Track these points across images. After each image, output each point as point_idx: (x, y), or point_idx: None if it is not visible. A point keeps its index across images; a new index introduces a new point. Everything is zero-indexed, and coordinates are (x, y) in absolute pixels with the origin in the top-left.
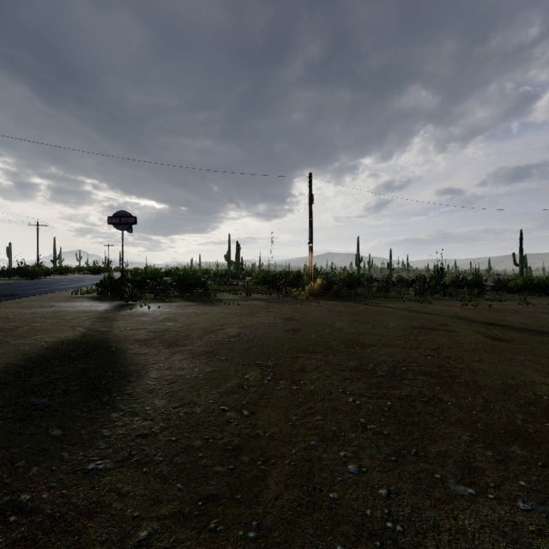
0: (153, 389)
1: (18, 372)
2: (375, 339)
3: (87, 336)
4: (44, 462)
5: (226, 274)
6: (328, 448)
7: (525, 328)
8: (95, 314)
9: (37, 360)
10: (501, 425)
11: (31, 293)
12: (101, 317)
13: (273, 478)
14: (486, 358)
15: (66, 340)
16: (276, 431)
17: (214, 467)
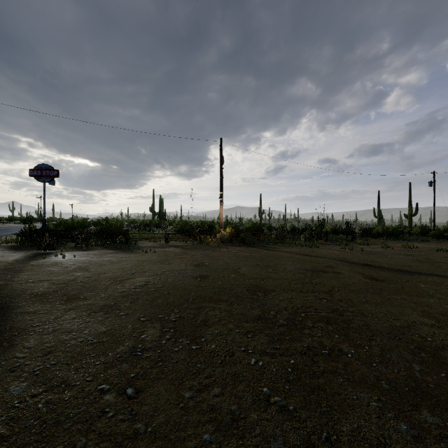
0: (19, 365)
1: None
2: (275, 283)
3: None
4: None
5: (150, 223)
6: (225, 443)
7: (391, 267)
8: (1, 265)
9: None
10: (403, 381)
11: None
12: (5, 269)
13: None
14: (371, 299)
15: None
16: (162, 421)
17: None
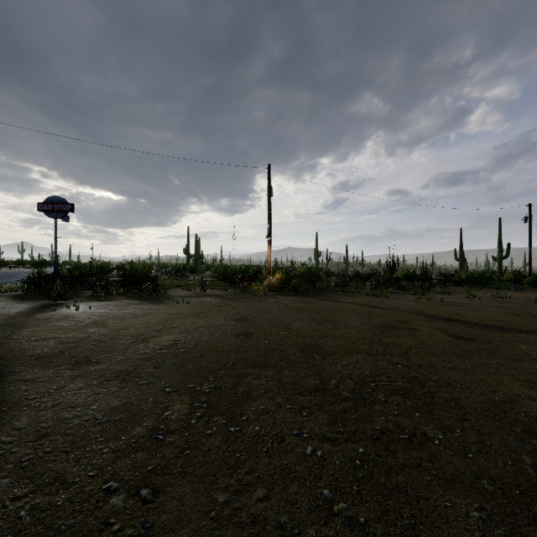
0: (3, 453)
1: None
2: (336, 343)
3: None
4: None
5: (184, 268)
6: None
7: (481, 323)
8: (0, 318)
9: None
10: (512, 480)
11: None
12: (5, 323)
13: None
14: (459, 365)
15: None
16: None
17: None
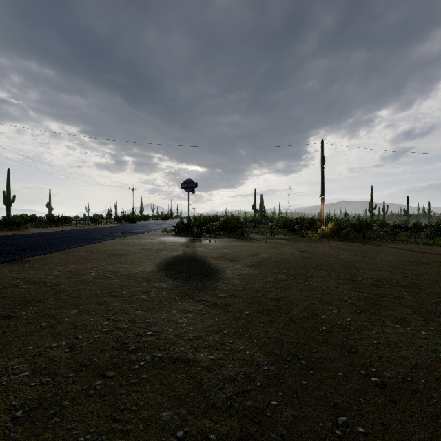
0: (232, 276)
1: (169, 266)
2: (368, 266)
3: (186, 254)
4: (203, 292)
5: (252, 220)
6: (324, 305)
7: None
8: (182, 243)
9: (172, 262)
10: (439, 311)
11: (141, 231)
12: (186, 245)
13: (295, 309)
14: None
15: (178, 255)
16: (296, 296)
17: (268, 303)
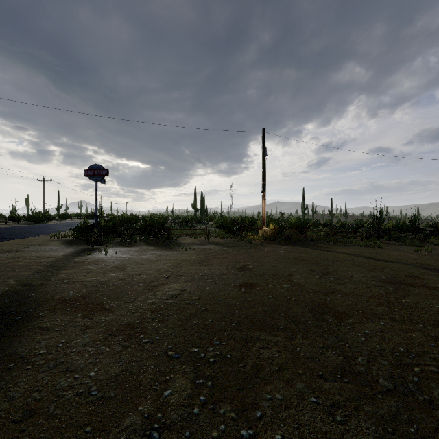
0: None
1: None
2: (347, 302)
3: (8, 293)
4: None
5: (192, 219)
6: None
7: None
8: (49, 260)
9: None
10: None
11: (15, 237)
12: (50, 265)
13: None
14: None
15: None
16: None
17: None
